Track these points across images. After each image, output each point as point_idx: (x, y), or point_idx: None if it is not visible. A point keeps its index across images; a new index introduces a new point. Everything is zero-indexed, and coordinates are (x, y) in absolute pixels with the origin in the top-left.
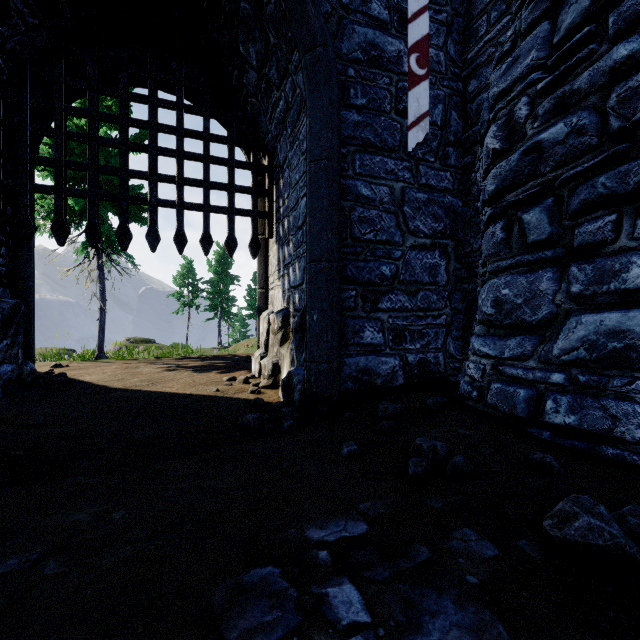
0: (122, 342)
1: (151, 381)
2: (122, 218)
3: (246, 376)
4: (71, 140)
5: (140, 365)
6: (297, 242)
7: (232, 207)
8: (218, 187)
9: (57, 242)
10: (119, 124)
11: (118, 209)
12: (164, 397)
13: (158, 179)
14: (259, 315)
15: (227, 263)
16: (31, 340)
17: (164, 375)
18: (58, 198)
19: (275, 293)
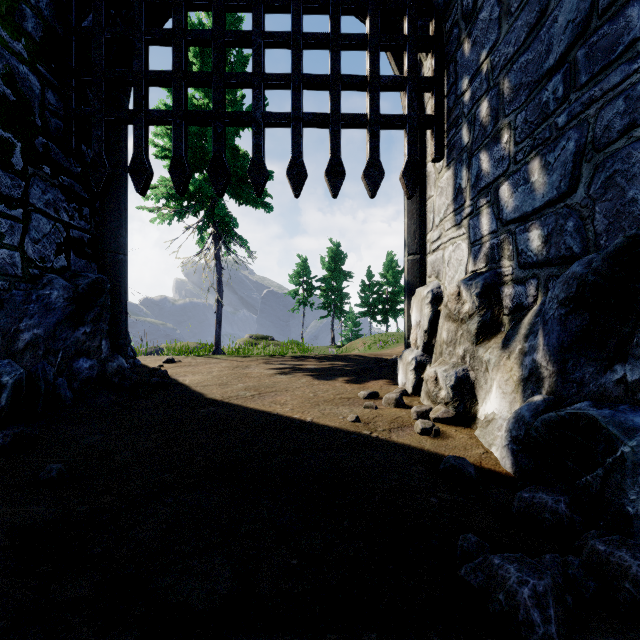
0: (246, 338)
1: (258, 390)
2: (216, 146)
3: (398, 394)
4: (153, 43)
5: (251, 364)
6: (537, 112)
7: (375, 113)
8: (353, 83)
9: (135, 188)
10: (212, 7)
11: (232, 189)
12: (271, 426)
13: (265, 82)
14: (409, 296)
15: (340, 259)
16: (122, 329)
17: (276, 380)
18: (137, 126)
19: (445, 254)
